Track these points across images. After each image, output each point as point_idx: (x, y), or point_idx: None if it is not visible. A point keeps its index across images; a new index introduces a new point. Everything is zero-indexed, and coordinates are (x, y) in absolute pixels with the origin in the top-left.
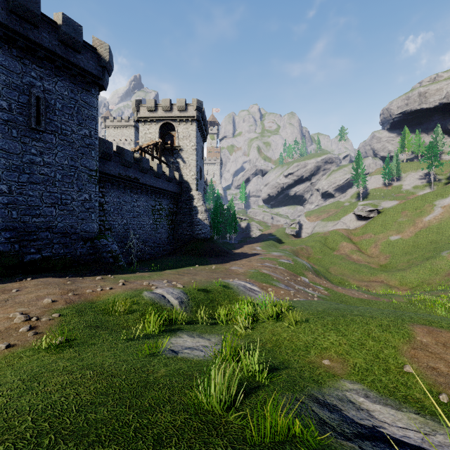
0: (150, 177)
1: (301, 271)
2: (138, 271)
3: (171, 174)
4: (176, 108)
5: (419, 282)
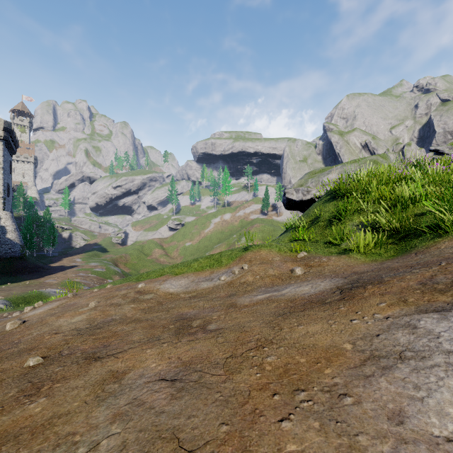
0: None
1: (110, 275)
2: None
3: None
4: None
5: None
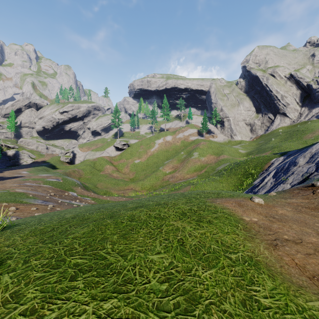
0: None
1: (70, 187)
2: None
3: None
4: None
5: (151, 186)
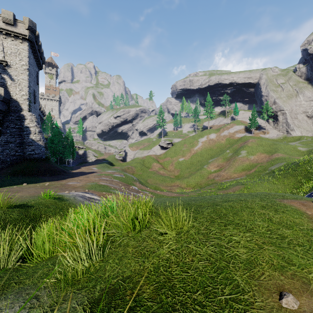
0: None
1: (131, 182)
2: None
3: None
4: (0, 19)
5: (196, 183)
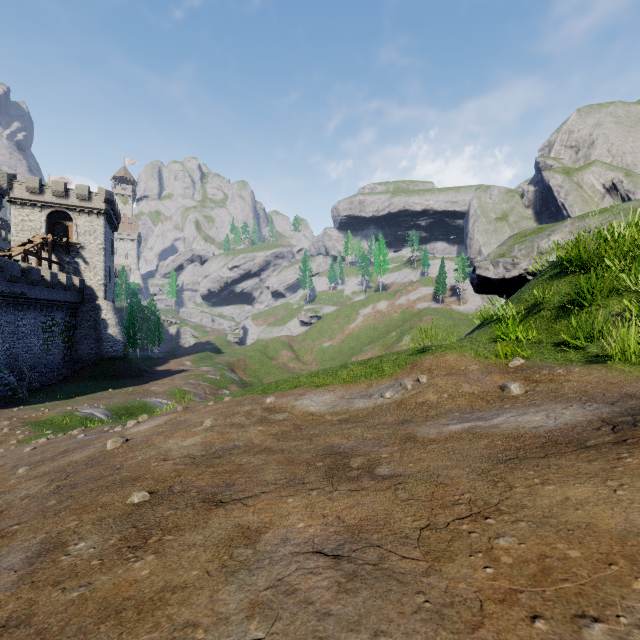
0: (41, 289)
1: (226, 384)
2: (45, 401)
3: (69, 281)
4: (74, 195)
5: None
